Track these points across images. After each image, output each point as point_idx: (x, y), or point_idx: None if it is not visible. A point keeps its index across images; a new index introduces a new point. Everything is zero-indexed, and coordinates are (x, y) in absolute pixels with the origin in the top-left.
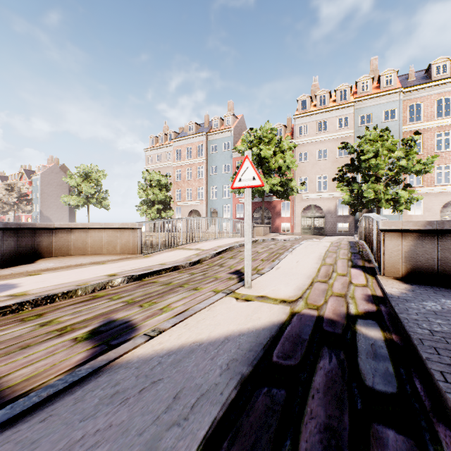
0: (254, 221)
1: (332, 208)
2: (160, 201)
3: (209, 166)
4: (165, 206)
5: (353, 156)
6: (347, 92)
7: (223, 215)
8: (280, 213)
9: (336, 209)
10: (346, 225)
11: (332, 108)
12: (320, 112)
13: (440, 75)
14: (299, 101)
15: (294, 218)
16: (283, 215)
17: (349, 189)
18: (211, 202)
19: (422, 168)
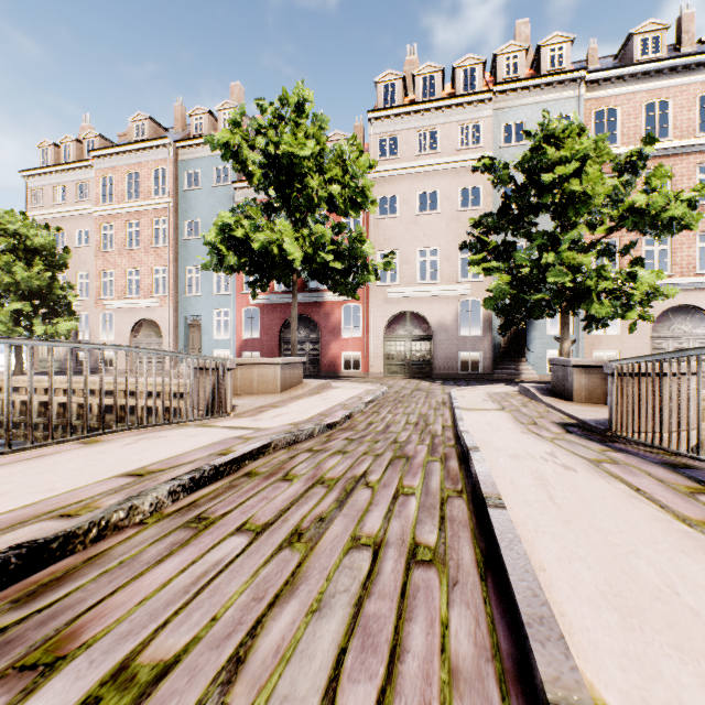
0: (283, 347)
1: (448, 319)
2: (32, 294)
3: (182, 220)
4: (53, 306)
5: (490, 209)
6: (478, 74)
7: (215, 334)
8: (339, 330)
9: (457, 322)
10: (467, 354)
11: (448, 102)
12: (424, 108)
13: (648, 56)
14: (379, 84)
15: (369, 340)
16: (349, 334)
17: (504, 266)
18: (187, 303)
19: (676, 217)
